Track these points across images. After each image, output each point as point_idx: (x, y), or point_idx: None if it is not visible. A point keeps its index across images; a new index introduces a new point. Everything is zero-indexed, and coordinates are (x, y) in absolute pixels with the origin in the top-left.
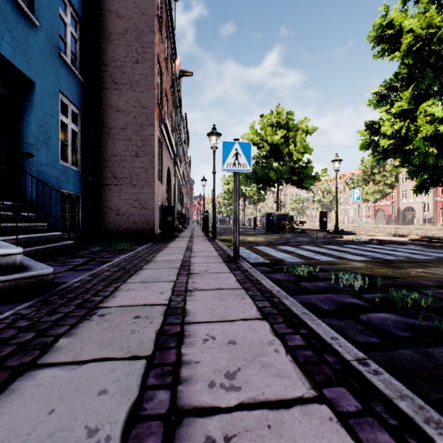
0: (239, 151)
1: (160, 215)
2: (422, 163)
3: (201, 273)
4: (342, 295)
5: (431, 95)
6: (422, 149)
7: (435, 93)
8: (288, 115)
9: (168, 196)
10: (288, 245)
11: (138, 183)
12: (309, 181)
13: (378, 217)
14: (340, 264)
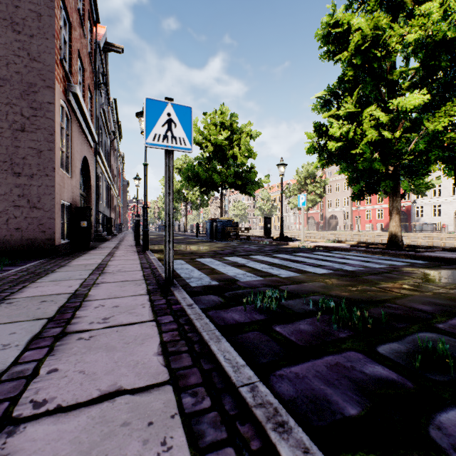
0: (173, 118)
1: (69, 219)
2: (364, 170)
3: (90, 329)
4: (349, 353)
5: (371, 103)
6: (369, 153)
7: (375, 102)
8: (233, 117)
9: (86, 195)
10: (237, 255)
11: (24, 171)
12: (253, 186)
13: (309, 223)
14: (306, 281)
